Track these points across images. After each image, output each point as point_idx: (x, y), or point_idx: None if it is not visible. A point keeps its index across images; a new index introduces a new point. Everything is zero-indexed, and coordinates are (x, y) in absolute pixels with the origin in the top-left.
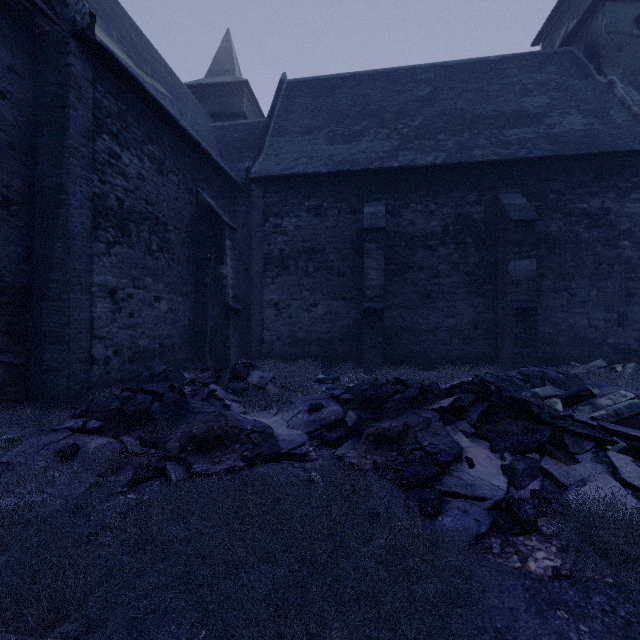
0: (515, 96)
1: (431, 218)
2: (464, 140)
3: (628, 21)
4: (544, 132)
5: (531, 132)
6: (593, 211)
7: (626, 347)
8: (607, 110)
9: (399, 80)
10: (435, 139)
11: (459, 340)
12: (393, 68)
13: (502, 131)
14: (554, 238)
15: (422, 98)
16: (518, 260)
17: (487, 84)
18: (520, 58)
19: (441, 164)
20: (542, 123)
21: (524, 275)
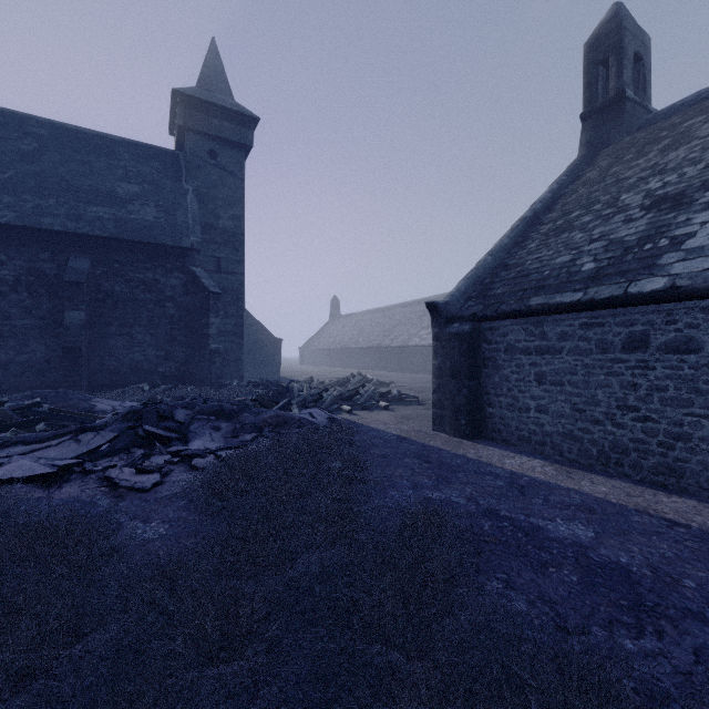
0: (115, 179)
1: (2, 267)
2: (46, 206)
3: (205, 151)
4: (120, 216)
5: (111, 213)
6: (148, 280)
7: (171, 374)
8: (176, 210)
9: (6, 125)
10: (18, 197)
11: (32, 373)
12: (4, 109)
13: (88, 206)
14: (119, 296)
15: (24, 152)
16: (69, 311)
17: (96, 160)
18: (137, 146)
19: (5, 224)
20: (124, 208)
21: (74, 323)
